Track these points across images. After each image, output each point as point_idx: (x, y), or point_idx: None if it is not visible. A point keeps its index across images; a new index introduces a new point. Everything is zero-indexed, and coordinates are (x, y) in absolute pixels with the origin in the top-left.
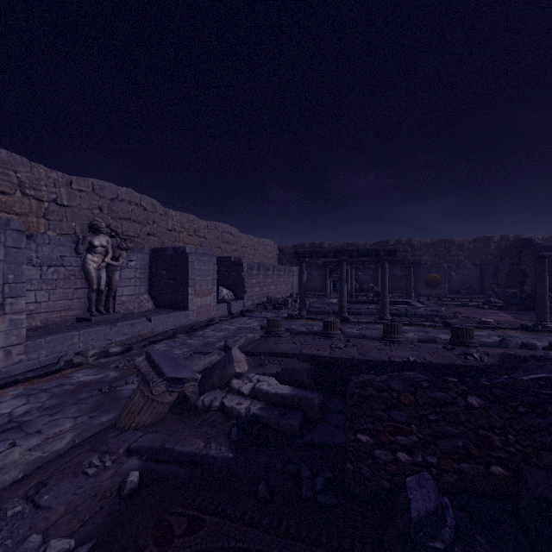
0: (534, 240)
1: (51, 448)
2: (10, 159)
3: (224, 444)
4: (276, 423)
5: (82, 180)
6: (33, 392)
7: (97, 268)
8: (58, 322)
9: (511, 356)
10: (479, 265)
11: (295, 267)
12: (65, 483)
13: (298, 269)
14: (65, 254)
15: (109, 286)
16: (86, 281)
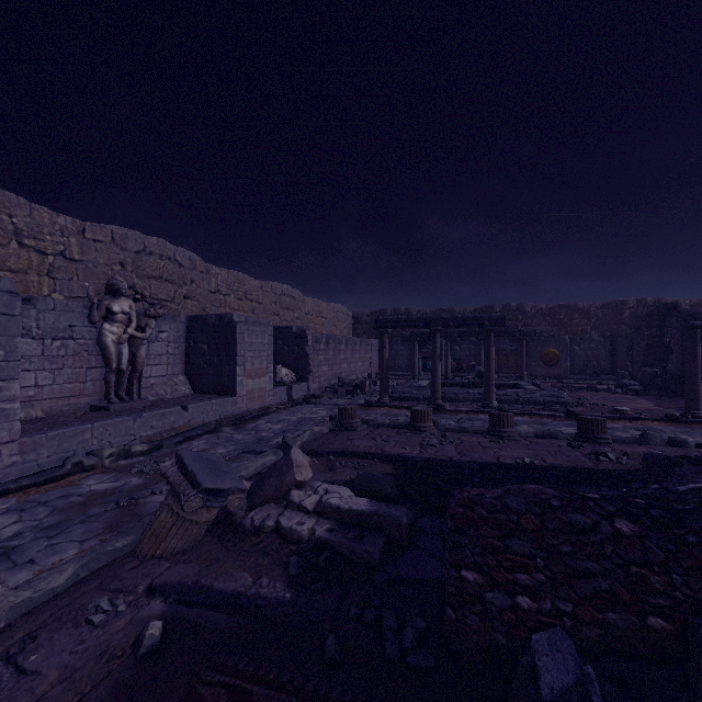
0: (680, 305)
1: (45, 586)
2: (3, 199)
3: (280, 580)
4: (350, 551)
5: (98, 227)
6: (28, 505)
7: (117, 342)
8: (65, 411)
9: (658, 457)
10: (610, 337)
11: (374, 340)
12: (61, 636)
13: (378, 342)
14: (75, 324)
15: (132, 365)
16: (103, 358)
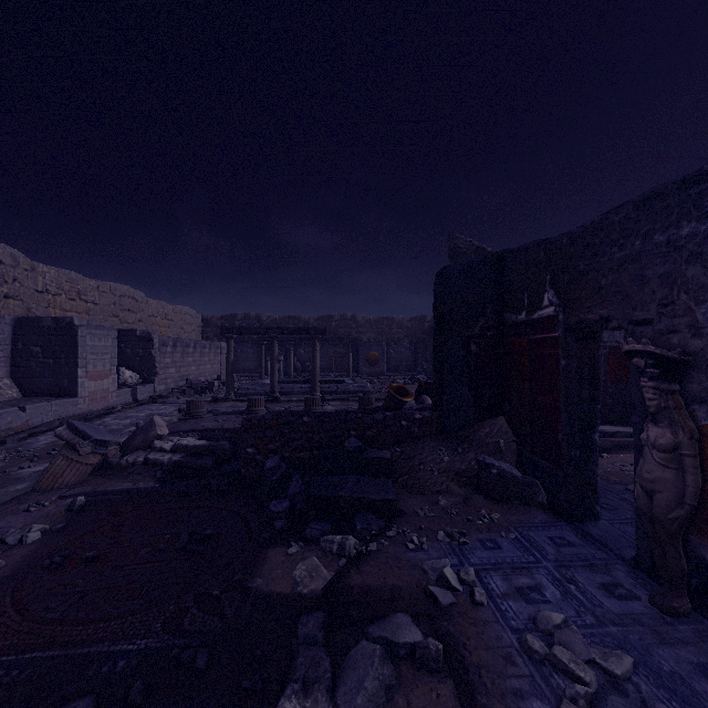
0: None
1: None
2: None
3: (151, 481)
4: (194, 464)
5: None
6: None
7: None
8: None
9: None
10: (414, 343)
11: (224, 343)
12: (10, 518)
13: None
14: None
15: None
16: None
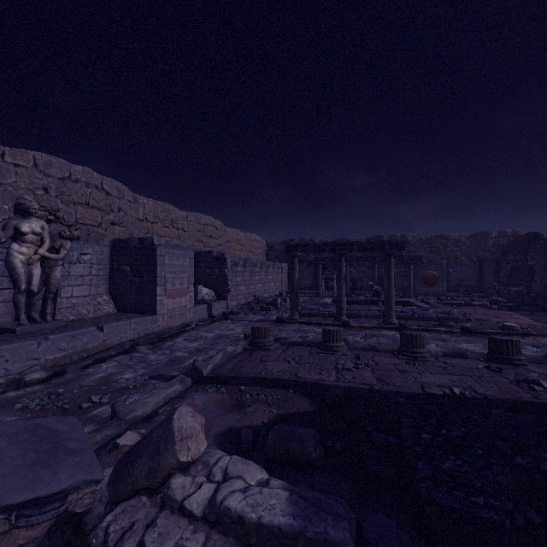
0: (542, 234)
1: None
2: None
3: None
4: None
5: (19, 152)
6: None
7: (27, 262)
8: None
9: None
10: (478, 261)
11: (284, 264)
12: None
13: (288, 266)
14: None
15: (46, 286)
16: (10, 279)
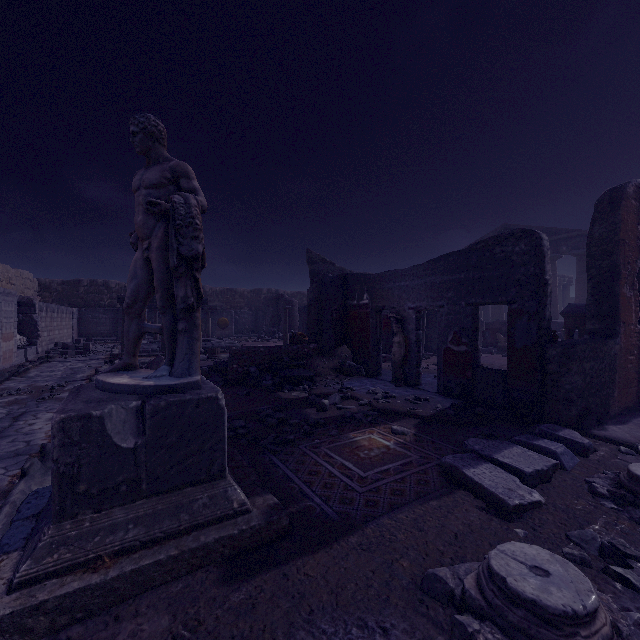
0: (285, 295)
1: None
2: None
3: None
4: None
5: None
6: None
7: None
8: None
9: None
10: (255, 311)
11: (75, 309)
12: None
13: (78, 311)
14: None
15: None
16: None
